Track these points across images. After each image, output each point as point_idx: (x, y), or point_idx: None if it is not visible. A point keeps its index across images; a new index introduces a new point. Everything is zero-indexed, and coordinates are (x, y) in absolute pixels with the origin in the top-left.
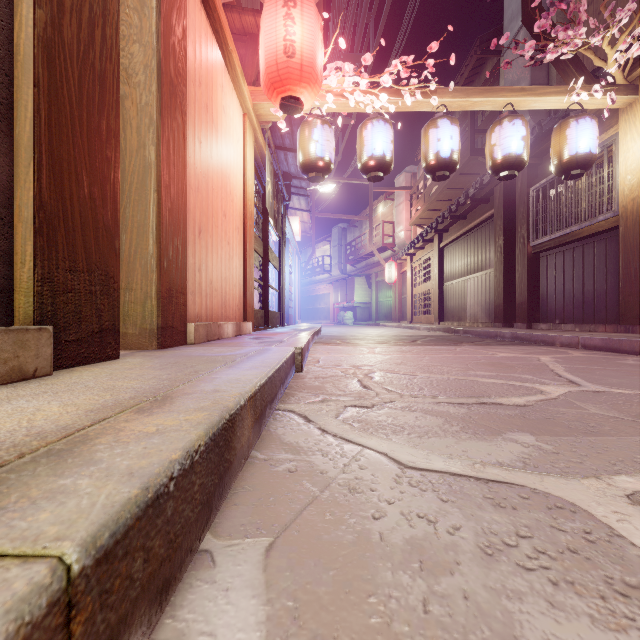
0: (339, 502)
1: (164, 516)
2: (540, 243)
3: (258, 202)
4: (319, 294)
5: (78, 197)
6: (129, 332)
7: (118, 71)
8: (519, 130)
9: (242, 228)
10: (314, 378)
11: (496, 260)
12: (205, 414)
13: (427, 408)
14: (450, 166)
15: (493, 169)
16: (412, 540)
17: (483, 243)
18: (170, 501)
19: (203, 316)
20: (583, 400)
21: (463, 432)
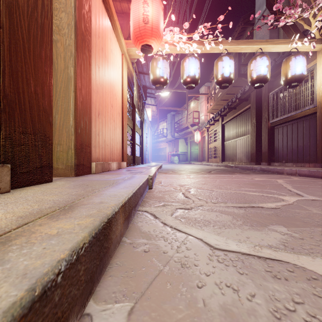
0: (175, 274)
1: (51, 303)
2: (275, 121)
3: (130, 100)
4: (161, 148)
5: (27, 92)
6: (59, 167)
7: (51, 24)
8: (265, 62)
9: (121, 113)
10: (159, 192)
11: (252, 130)
12: (91, 219)
13: (222, 210)
14: (229, 81)
15: (251, 82)
16: (225, 305)
17: (245, 121)
18: (57, 290)
19: (100, 159)
20: (307, 205)
21: (244, 225)
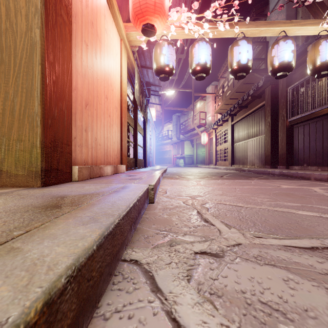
0: None
1: None
2: (294, 119)
3: (132, 98)
4: (166, 150)
5: None
6: (19, 173)
7: None
8: (290, 46)
9: (119, 108)
10: (163, 209)
11: (266, 130)
12: None
13: (283, 258)
14: (246, 69)
15: (272, 71)
16: None
17: (257, 121)
18: None
19: (89, 161)
20: None
21: None
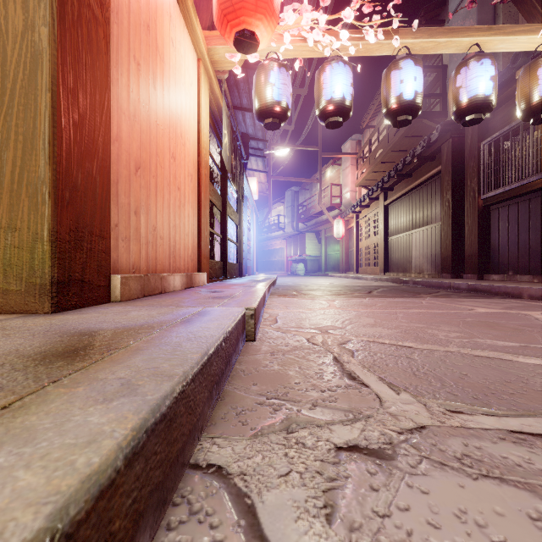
0: None
1: None
2: (492, 196)
3: (218, 160)
4: (274, 248)
5: None
6: (11, 288)
7: None
8: (488, 70)
9: (196, 176)
10: (271, 353)
11: (444, 214)
12: None
13: (515, 461)
14: (413, 109)
15: (458, 113)
16: None
17: (429, 199)
18: None
19: (142, 267)
20: None
21: None
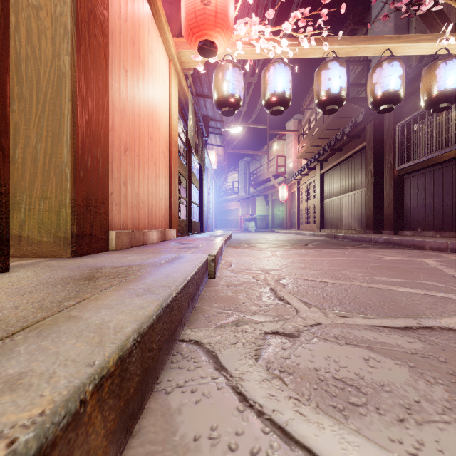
0: None
1: None
2: (405, 167)
3: (183, 137)
4: (230, 209)
5: None
6: (44, 240)
7: None
8: (397, 70)
9: (168, 153)
10: (227, 285)
11: (367, 181)
12: None
13: (368, 338)
14: (339, 101)
15: (374, 104)
16: None
17: (356, 169)
18: None
19: (129, 224)
20: None
21: None
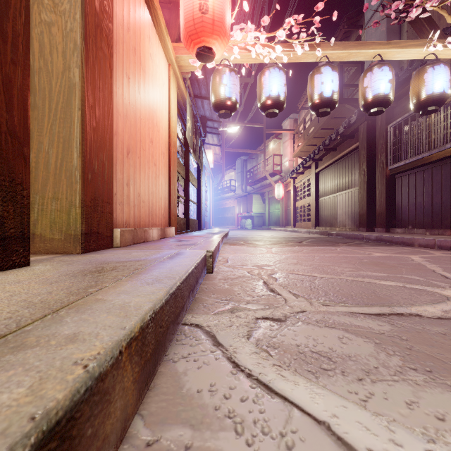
0: None
1: None
2: (396, 167)
3: (182, 137)
4: (227, 207)
5: None
6: (55, 237)
7: None
8: (387, 75)
9: (167, 154)
10: (223, 279)
11: (360, 180)
12: None
13: (344, 322)
14: (331, 104)
15: (365, 106)
16: None
17: (349, 168)
18: None
19: (131, 223)
20: None
21: (410, 369)
